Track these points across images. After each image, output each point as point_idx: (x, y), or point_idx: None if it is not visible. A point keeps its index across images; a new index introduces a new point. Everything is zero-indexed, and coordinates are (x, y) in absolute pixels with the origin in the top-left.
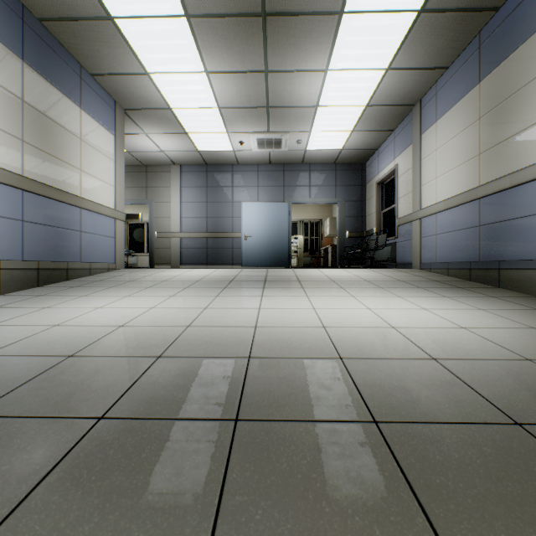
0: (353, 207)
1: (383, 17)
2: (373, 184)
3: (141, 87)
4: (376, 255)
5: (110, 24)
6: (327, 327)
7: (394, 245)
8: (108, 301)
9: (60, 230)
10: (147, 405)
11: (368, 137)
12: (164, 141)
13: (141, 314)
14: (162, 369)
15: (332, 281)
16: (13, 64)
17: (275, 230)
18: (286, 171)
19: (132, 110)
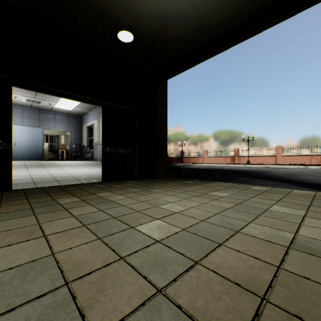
0: (77, 134)
1: None
2: (85, 126)
3: None
4: (87, 155)
5: None
6: (69, 173)
7: (93, 152)
8: None
9: None
10: (41, 182)
11: (83, 109)
12: None
13: None
14: (36, 179)
15: (69, 165)
16: None
17: (35, 141)
18: (41, 112)
19: None
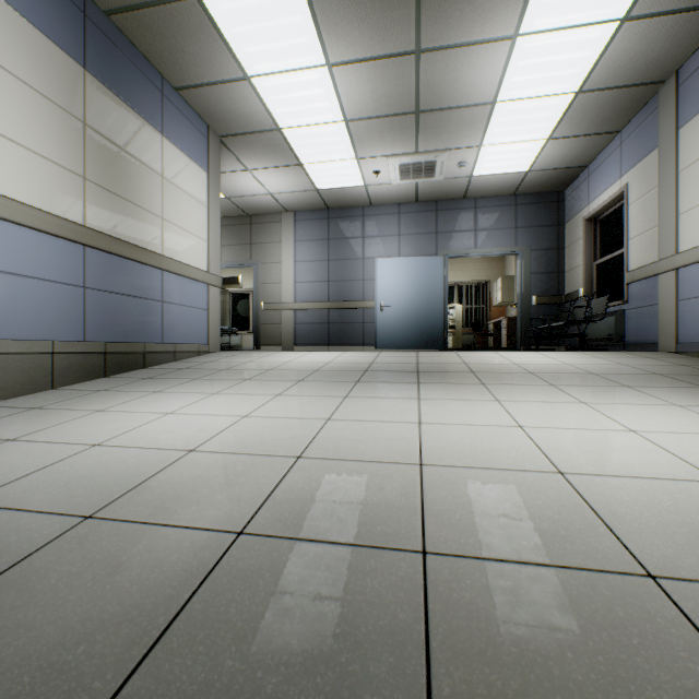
0: (543, 258)
1: None
2: (578, 222)
3: (239, 100)
4: (585, 331)
5: (194, 5)
6: (568, 472)
7: (620, 315)
8: (185, 403)
9: (135, 300)
10: None
11: (574, 148)
12: (272, 178)
13: (226, 428)
14: (239, 574)
15: (529, 374)
16: (72, 74)
17: (424, 296)
18: (440, 211)
19: (230, 137)
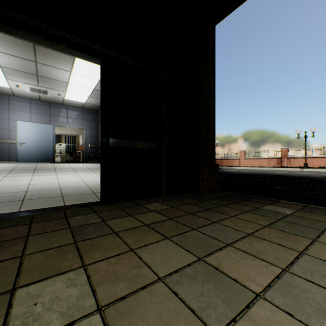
0: (93, 132)
1: (93, 64)
2: None
3: None
4: None
5: None
6: (60, 183)
7: None
8: None
9: None
10: None
11: (98, 101)
12: None
13: None
14: None
15: (72, 169)
16: None
17: (44, 140)
18: (52, 106)
19: None
